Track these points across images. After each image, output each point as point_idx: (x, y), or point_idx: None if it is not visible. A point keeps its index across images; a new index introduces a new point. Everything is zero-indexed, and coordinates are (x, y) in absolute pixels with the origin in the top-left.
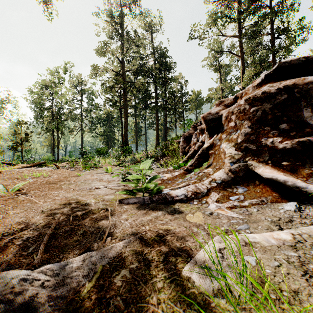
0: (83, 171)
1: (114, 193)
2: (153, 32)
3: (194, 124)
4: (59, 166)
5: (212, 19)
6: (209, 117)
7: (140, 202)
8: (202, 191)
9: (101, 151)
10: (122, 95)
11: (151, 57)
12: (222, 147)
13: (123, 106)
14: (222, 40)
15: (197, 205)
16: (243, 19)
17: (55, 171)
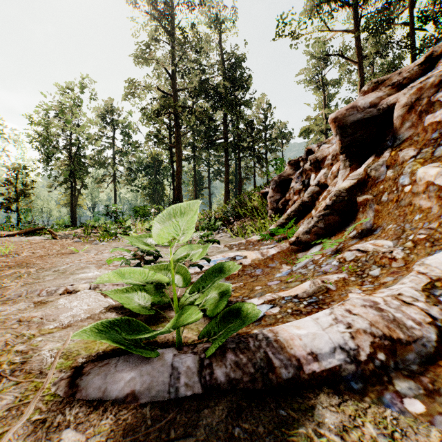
0: (95, 243)
1: (97, 317)
2: (221, 32)
3: (293, 159)
4: (68, 233)
5: (313, 4)
6: (351, 117)
7: (154, 394)
8: (415, 335)
9: (141, 212)
10: (174, 127)
11: (217, 69)
12: (420, 179)
13: (175, 143)
14: (328, 38)
15: (439, 431)
16: (364, 2)
17: (46, 243)
